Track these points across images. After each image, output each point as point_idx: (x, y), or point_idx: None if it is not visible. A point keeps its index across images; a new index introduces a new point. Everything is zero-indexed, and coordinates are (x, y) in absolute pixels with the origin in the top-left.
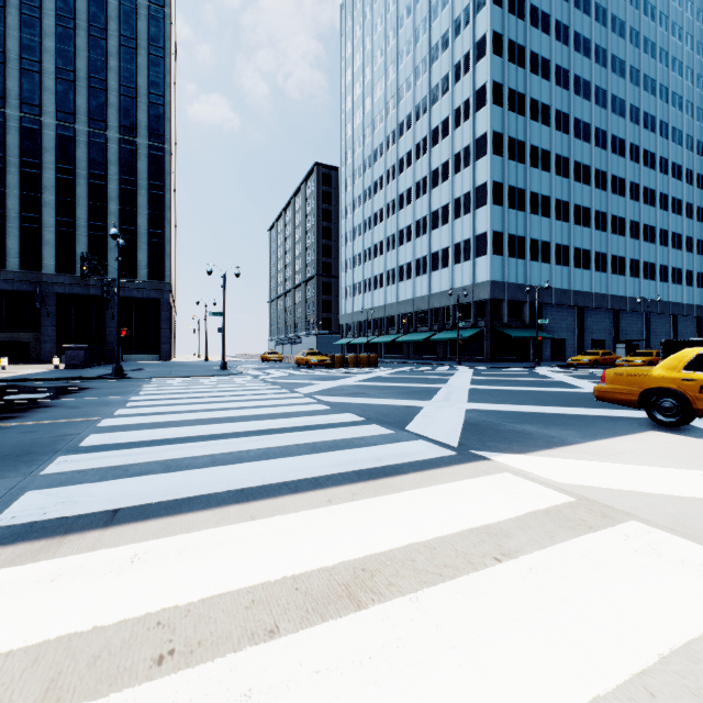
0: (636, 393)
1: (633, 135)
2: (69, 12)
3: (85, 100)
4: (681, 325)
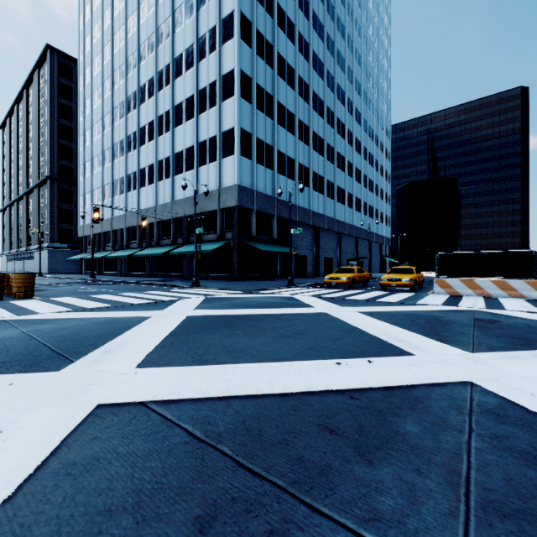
0: None
1: (349, 91)
2: None
3: None
4: (373, 249)
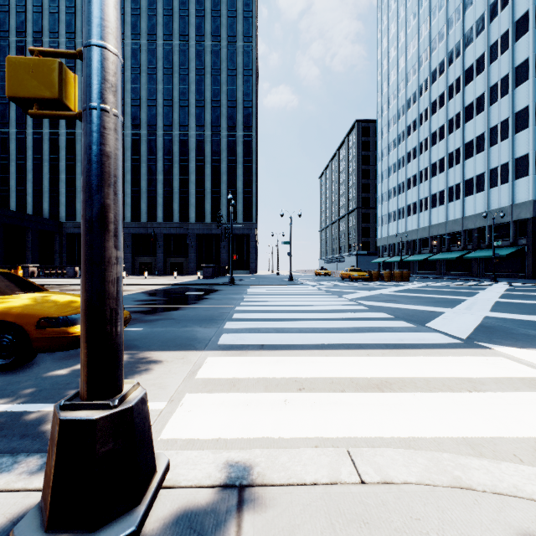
0: None
1: None
2: (202, 65)
3: (209, 116)
4: None
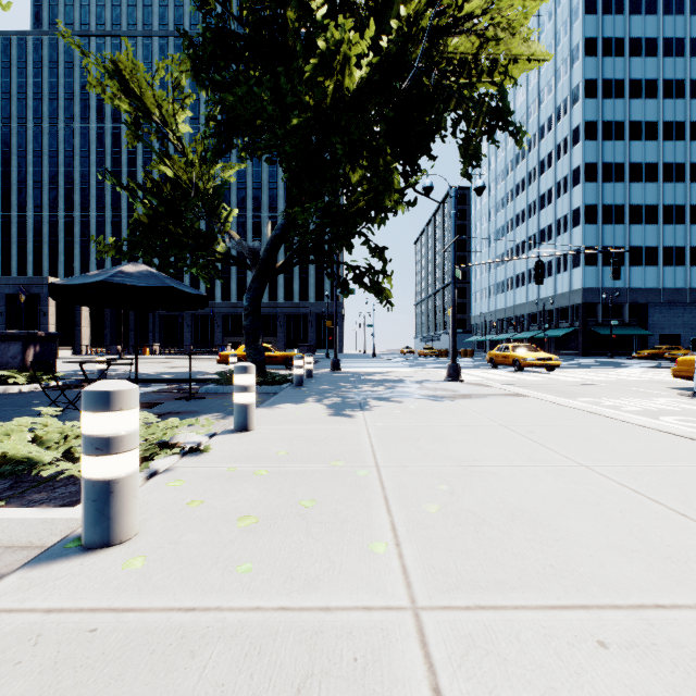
0: (489, 359)
1: None
2: None
3: None
4: None
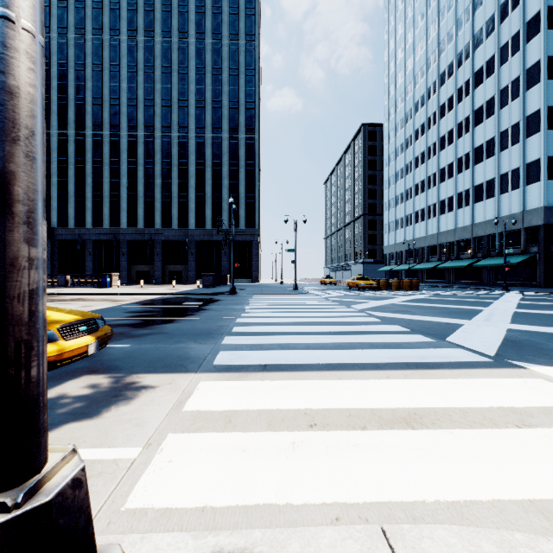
0: None
1: None
2: (202, 64)
3: (210, 117)
4: None
